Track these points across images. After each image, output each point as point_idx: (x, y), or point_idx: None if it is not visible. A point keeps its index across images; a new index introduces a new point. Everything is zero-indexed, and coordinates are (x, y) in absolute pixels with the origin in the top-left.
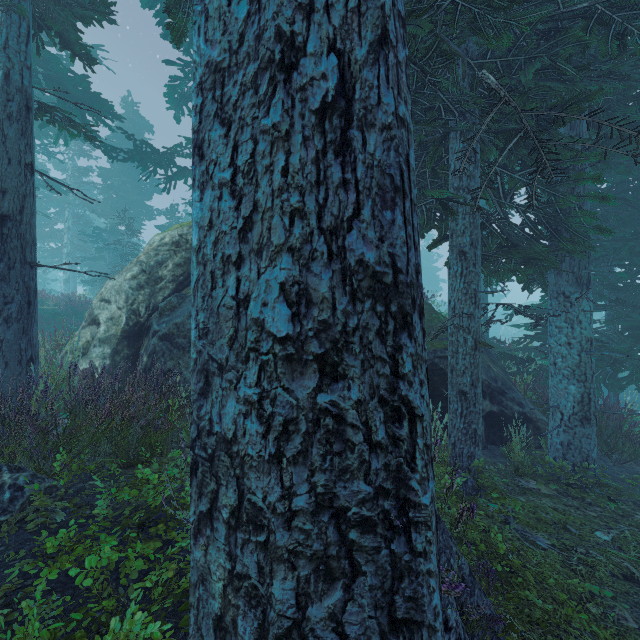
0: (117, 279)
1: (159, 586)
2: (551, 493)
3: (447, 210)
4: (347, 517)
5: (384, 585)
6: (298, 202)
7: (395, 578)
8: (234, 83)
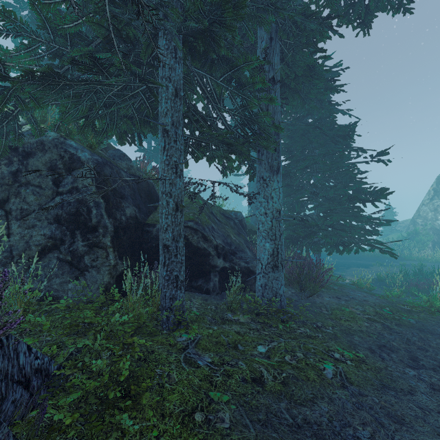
0: None
1: None
2: (246, 321)
3: (152, 94)
4: None
5: None
6: None
7: None
8: None
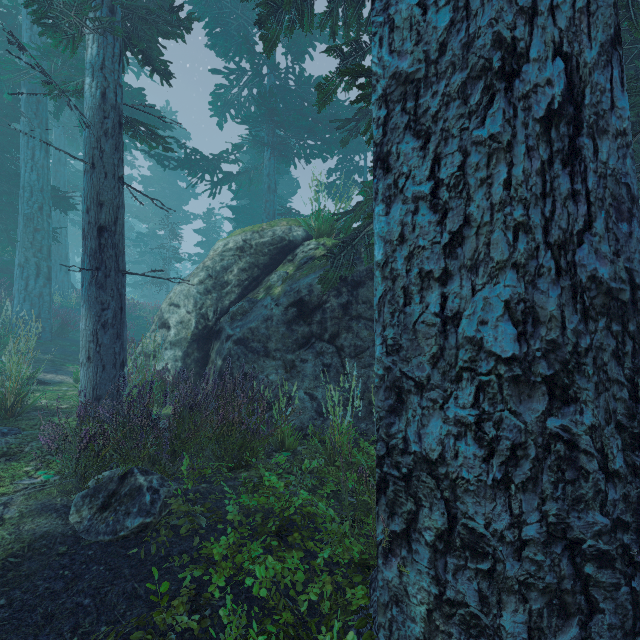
0: (185, 284)
1: (326, 600)
2: None
3: None
4: (582, 550)
5: (624, 625)
6: (522, 216)
7: (637, 618)
8: (433, 94)
